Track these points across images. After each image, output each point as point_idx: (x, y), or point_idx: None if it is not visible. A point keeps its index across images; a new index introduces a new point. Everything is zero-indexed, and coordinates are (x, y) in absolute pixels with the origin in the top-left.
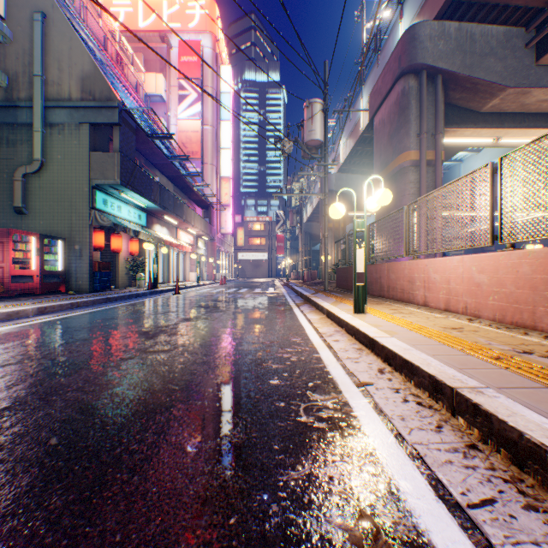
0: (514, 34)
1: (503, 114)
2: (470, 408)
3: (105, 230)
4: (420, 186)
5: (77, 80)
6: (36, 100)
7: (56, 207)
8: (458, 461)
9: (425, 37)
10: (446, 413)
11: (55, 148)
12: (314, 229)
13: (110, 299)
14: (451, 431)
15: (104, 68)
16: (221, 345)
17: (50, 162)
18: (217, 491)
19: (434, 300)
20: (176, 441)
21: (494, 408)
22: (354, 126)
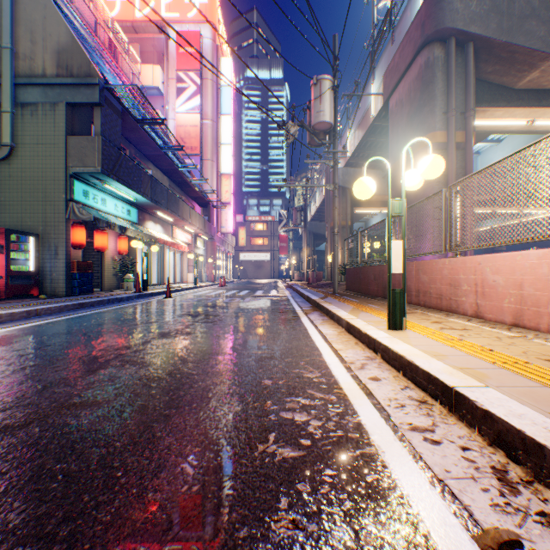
0: None
1: (540, 91)
2: None
3: (92, 227)
4: (448, 172)
5: (52, 54)
6: (4, 76)
7: (29, 199)
8: None
9: None
10: None
11: (27, 131)
12: (318, 229)
13: (84, 304)
14: None
15: (87, 45)
16: (193, 389)
17: (21, 147)
18: None
19: (494, 310)
20: None
21: None
22: (364, 114)
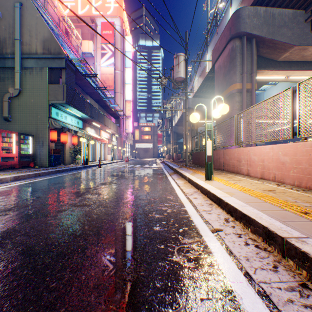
0: (298, 14)
1: (291, 62)
2: (299, 254)
3: (58, 130)
4: (242, 104)
5: (40, 42)
6: (16, 54)
7: (28, 117)
8: (297, 301)
9: (246, 16)
10: (278, 255)
11: (27, 82)
12: (179, 130)
13: (59, 171)
14: (285, 271)
15: (57, 35)
16: (123, 201)
17: (24, 90)
18: None
19: (254, 172)
20: (85, 279)
21: None
22: (203, 70)
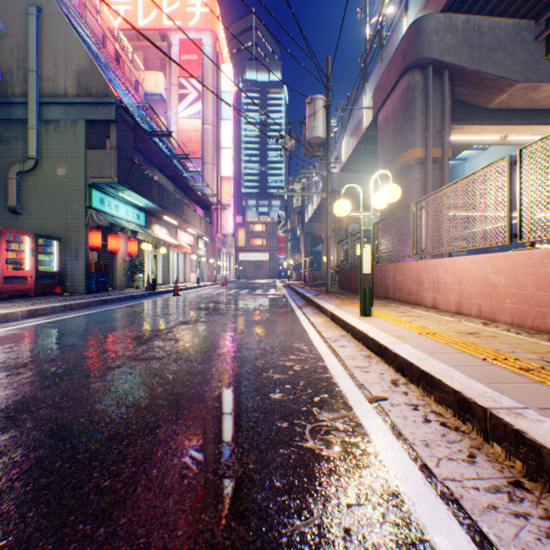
0: (523, 27)
1: (510, 110)
2: (510, 434)
3: (103, 230)
4: (426, 184)
5: (73, 76)
6: (31, 96)
7: (52, 206)
8: (504, 507)
9: (432, 30)
10: (477, 438)
11: (50, 146)
12: (316, 230)
13: (106, 300)
14: (487, 462)
15: (101, 64)
16: (218, 351)
17: (45, 160)
18: None
19: (444, 302)
20: (158, 475)
21: (543, 438)
22: (357, 124)
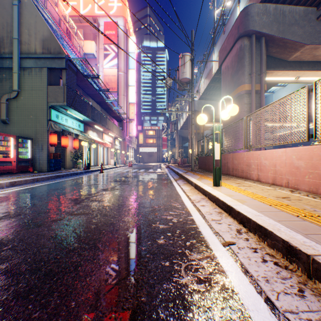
0: (309, 11)
1: (301, 62)
2: None
3: (59, 134)
4: (251, 106)
5: (40, 41)
6: (14, 53)
7: (27, 119)
8: None
9: (255, 13)
10: (302, 276)
11: (26, 83)
12: (184, 134)
13: (59, 176)
14: (313, 296)
15: (57, 35)
16: (124, 209)
17: (23, 91)
18: None
19: (265, 177)
20: (75, 307)
21: None
22: (209, 71)
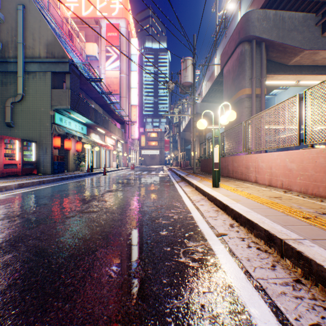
0: (308, 17)
1: (301, 66)
2: (295, 254)
3: (61, 137)
4: (252, 109)
5: (44, 46)
6: (19, 58)
7: (31, 122)
8: (290, 293)
9: (255, 19)
10: (277, 256)
11: (30, 87)
12: (187, 136)
13: (64, 178)
14: (282, 269)
15: (60, 38)
16: (130, 208)
17: (27, 95)
18: (123, 316)
19: (262, 179)
20: (97, 276)
21: (312, 255)
22: (211, 74)
